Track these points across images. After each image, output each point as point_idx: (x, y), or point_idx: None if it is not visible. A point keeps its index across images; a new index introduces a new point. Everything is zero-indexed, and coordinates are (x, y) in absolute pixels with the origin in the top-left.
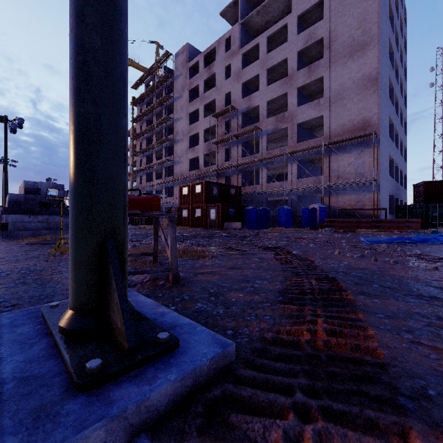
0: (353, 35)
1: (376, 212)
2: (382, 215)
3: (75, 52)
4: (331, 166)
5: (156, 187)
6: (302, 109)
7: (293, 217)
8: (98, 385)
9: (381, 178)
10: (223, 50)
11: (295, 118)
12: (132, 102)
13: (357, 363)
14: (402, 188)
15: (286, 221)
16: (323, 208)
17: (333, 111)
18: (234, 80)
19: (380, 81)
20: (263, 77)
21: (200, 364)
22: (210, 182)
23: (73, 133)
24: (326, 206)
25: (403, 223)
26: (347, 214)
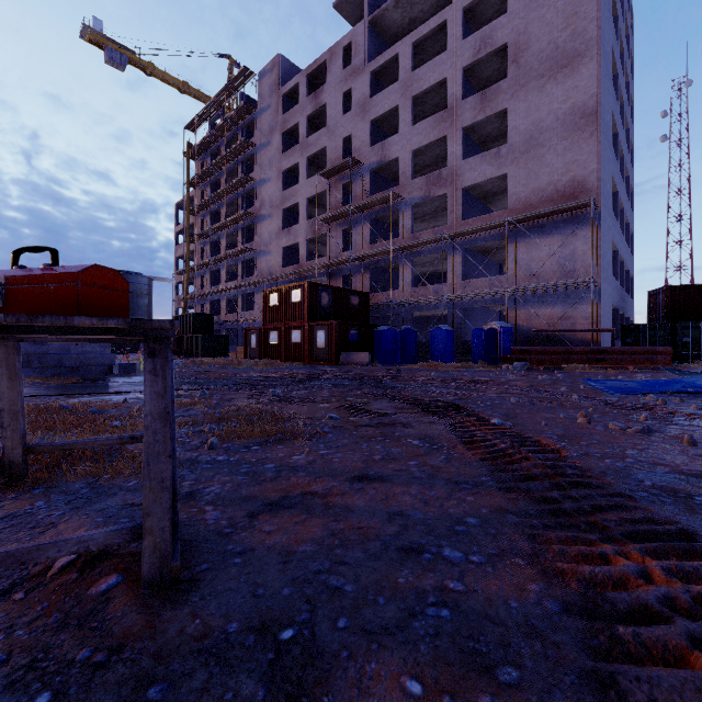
0: (556, 40)
1: (596, 336)
2: (604, 341)
3: None
4: (520, 259)
5: (228, 294)
6: (470, 163)
7: (456, 343)
8: None
9: (602, 279)
10: (338, 66)
11: (460, 179)
12: (187, 151)
13: None
14: (628, 298)
15: (445, 350)
16: (508, 329)
17: (523, 166)
18: (357, 116)
19: (601, 116)
20: (405, 110)
21: None
22: (316, 284)
23: None
24: (512, 326)
25: (643, 354)
26: (547, 340)
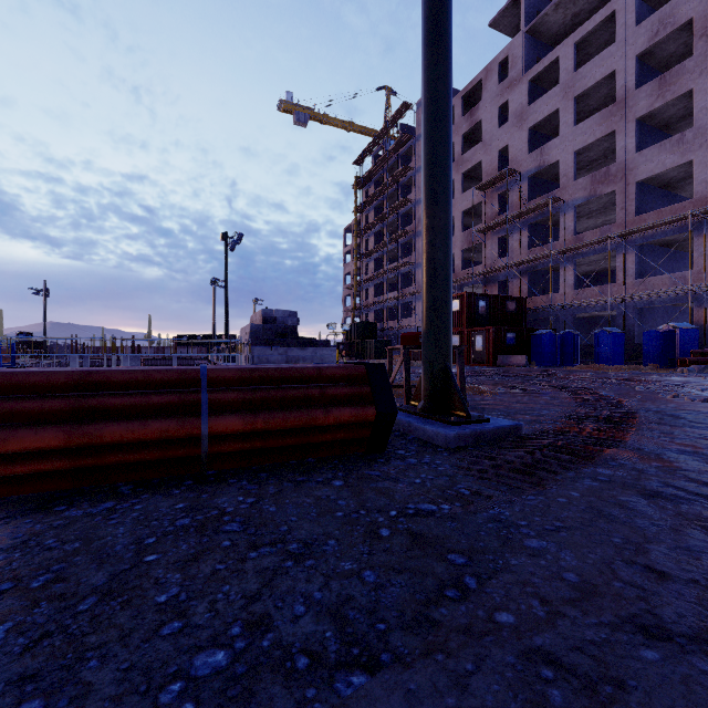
0: None
1: None
2: None
3: (429, 263)
4: None
5: (388, 303)
6: (645, 155)
7: (627, 346)
8: (459, 424)
9: None
10: (494, 82)
11: (632, 173)
12: (355, 184)
13: (606, 440)
14: None
15: (612, 353)
16: (689, 330)
17: None
18: (513, 126)
19: None
20: (567, 112)
21: (504, 426)
22: (473, 294)
23: (428, 307)
24: (696, 326)
25: None
26: None
